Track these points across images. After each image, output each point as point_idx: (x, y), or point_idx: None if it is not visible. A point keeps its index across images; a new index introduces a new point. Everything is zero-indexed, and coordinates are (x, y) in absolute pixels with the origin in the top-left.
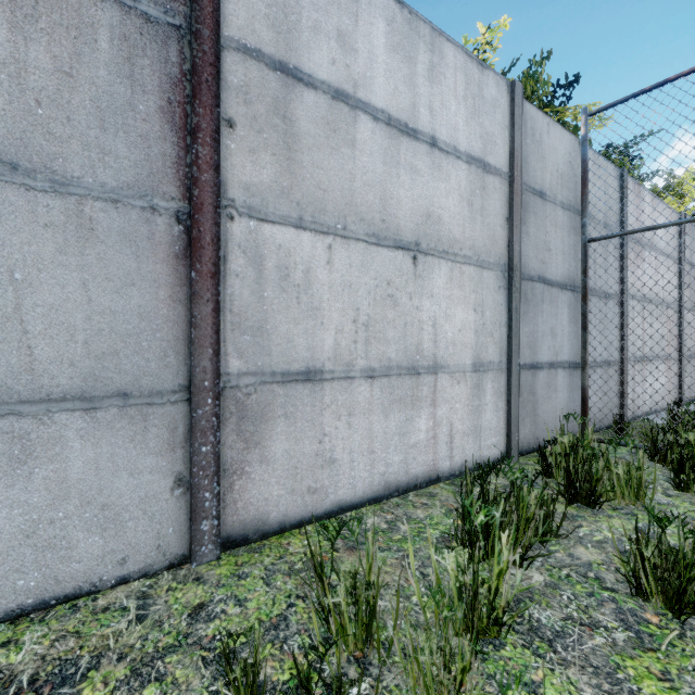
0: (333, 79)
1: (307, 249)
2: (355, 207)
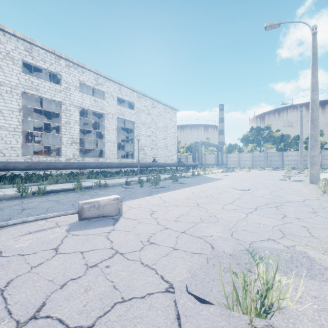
0: (326, 154)
1: (325, 160)
2: (327, 159)
